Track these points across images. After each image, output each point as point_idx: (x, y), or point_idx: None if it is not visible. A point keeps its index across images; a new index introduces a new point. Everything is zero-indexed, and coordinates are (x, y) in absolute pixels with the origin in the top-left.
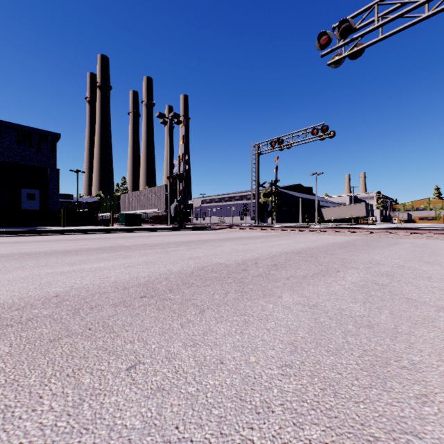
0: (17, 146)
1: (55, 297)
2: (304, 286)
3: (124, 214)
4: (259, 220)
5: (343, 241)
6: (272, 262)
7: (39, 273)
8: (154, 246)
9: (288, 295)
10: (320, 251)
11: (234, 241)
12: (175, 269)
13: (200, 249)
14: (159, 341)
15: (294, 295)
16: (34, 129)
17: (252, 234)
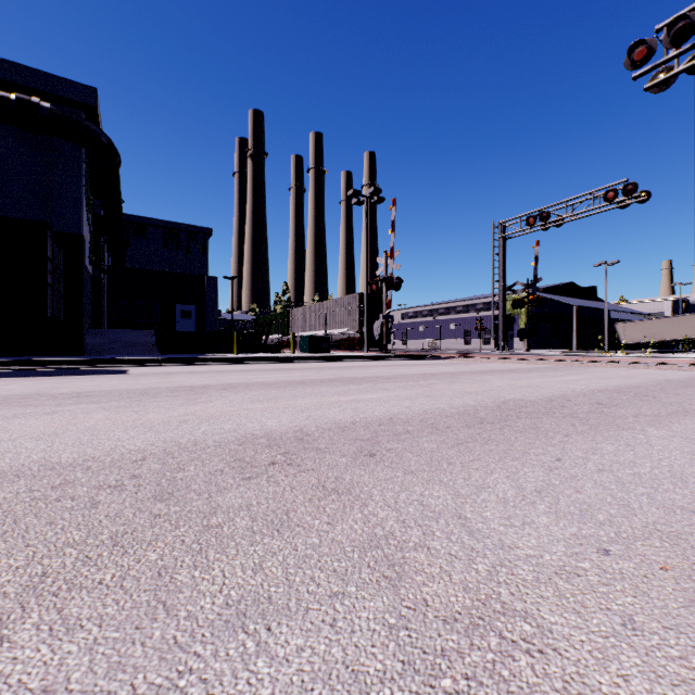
0: (164, 248)
1: (393, 419)
2: (667, 424)
3: (308, 336)
4: (506, 344)
5: (682, 377)
6: (591, 400)
7: (328, 401)
8: (394, 379)
9: (653, 430)
10: (653, 390)
11: (495, 374)
12: (471, 403)
13: (463, 383)
14: (556, 450)
15: (661, 430)
16: (183, 225)
17: (510, 366)
